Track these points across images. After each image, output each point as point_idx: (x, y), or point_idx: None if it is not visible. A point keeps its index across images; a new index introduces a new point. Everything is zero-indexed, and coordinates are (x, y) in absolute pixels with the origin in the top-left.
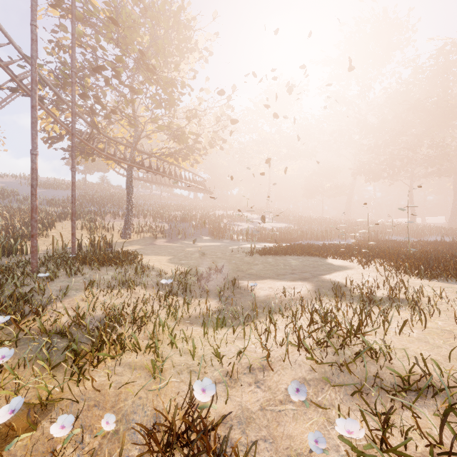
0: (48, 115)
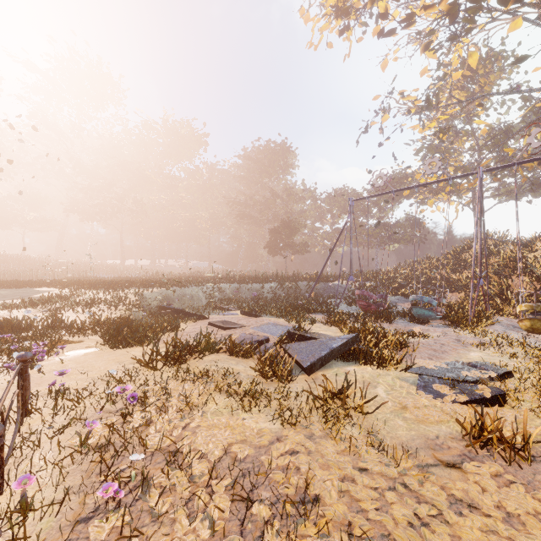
0: None
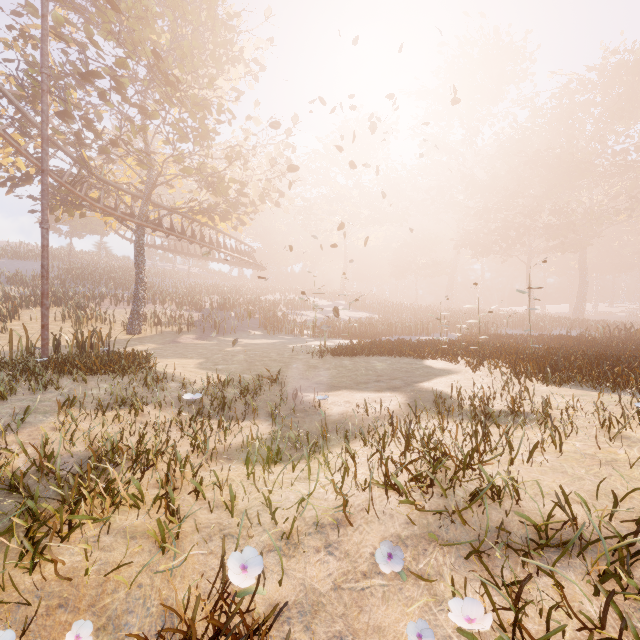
0: (5, 142)
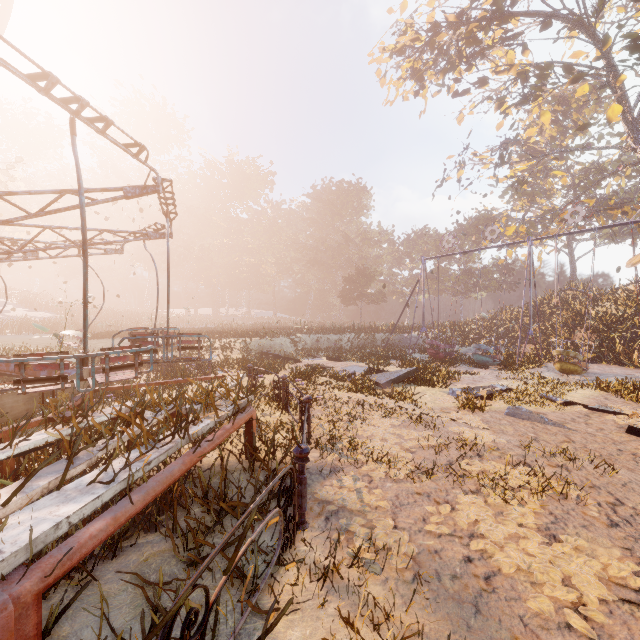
0: None
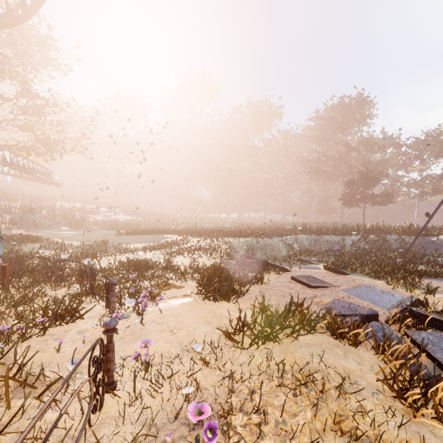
0: None
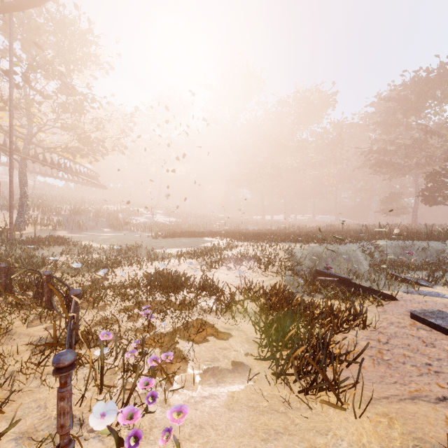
0: None
